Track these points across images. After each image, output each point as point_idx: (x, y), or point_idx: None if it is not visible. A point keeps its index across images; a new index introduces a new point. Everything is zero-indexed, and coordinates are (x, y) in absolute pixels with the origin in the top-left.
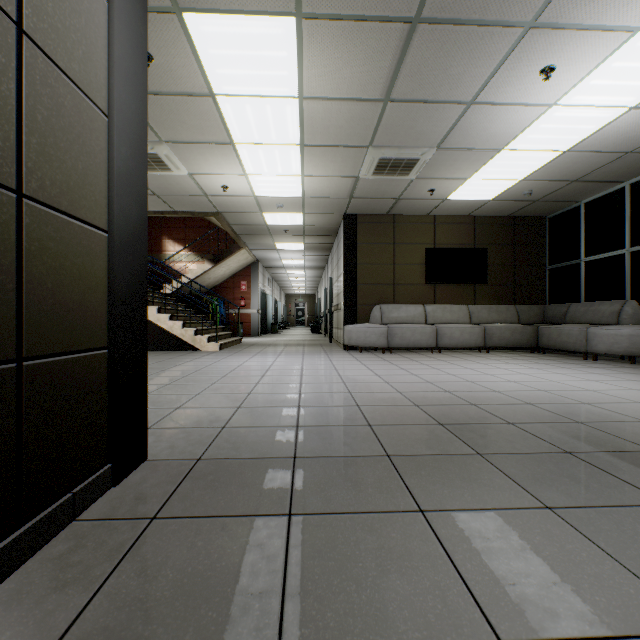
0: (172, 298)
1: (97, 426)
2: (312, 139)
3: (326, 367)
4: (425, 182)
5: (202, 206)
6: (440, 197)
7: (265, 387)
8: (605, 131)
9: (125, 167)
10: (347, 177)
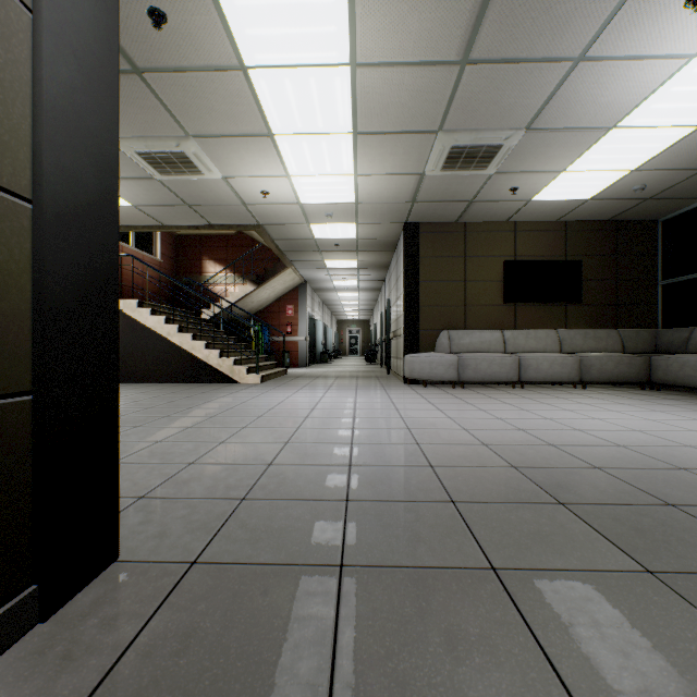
0: (210, 324)
1: (4, 527)
2: (367, 124)
3: (384, 406)
4: (507, 178)
5: (241, 218)
6: (524, 197)
7: (307, 433)
8: None
9: (68, 101)
10: (409, 175)
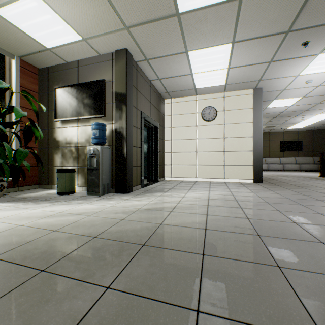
0: None
1: None
2: None
3: None
4: (279, 127)
5: None
6: (284, 129)
7: None
8: None
9: None
10: None
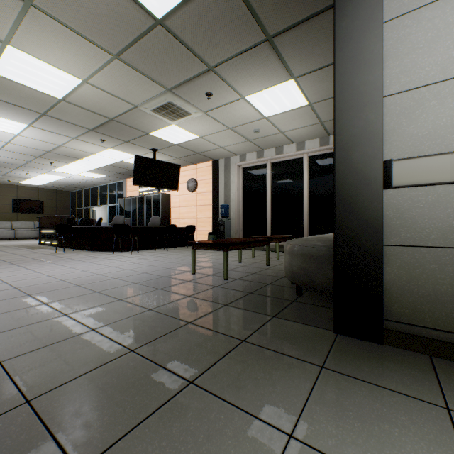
0: None
1: None
2: None
3: None
4: (5, 179)
5: None
6: (16, 182)
7: None
8: (59, 181)
9: None
10: None
